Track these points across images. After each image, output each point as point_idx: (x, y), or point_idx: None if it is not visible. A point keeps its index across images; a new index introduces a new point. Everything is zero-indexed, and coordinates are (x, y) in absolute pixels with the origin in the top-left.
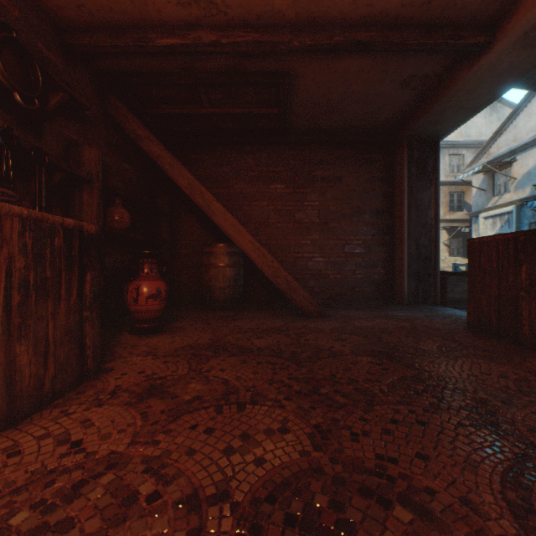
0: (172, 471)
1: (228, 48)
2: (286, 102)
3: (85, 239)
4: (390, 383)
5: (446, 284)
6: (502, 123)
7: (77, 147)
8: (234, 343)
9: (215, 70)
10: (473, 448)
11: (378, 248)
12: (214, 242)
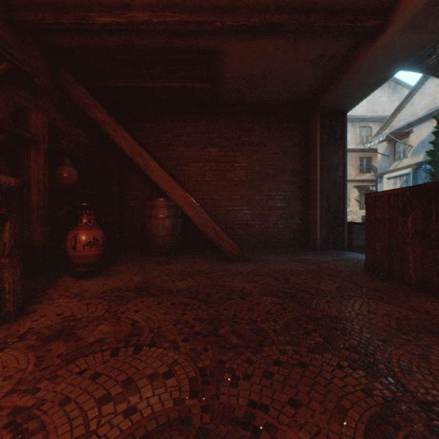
0: (34, 425)
1: (159, 27)
2: (215, 77)
3: (2, 191)
4: (285, 322)
5: (352, 232)
6: (401, 101)
7: (25, 112)
8: (158, 285)
9: (152, 48)
10: (346, 392)
11: (296, 202)
12: (158, 197)
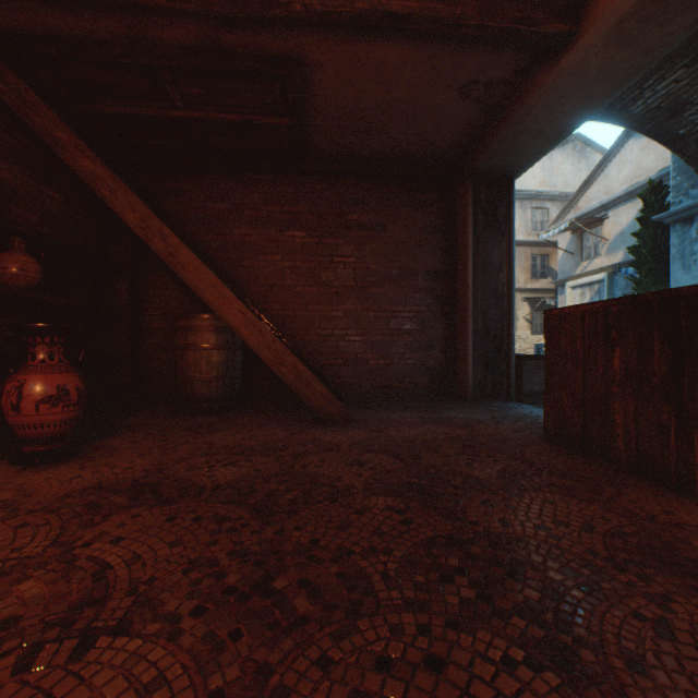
0: None
1: (191, 5)
2: (299, 108)
3: None
4: (407, 554)
5: (522, 372)
6: (592, 171)
7: None
8: (180, 477)
9: (183, 46)
10: None
11: (435, 323)
12: (203, 312)
